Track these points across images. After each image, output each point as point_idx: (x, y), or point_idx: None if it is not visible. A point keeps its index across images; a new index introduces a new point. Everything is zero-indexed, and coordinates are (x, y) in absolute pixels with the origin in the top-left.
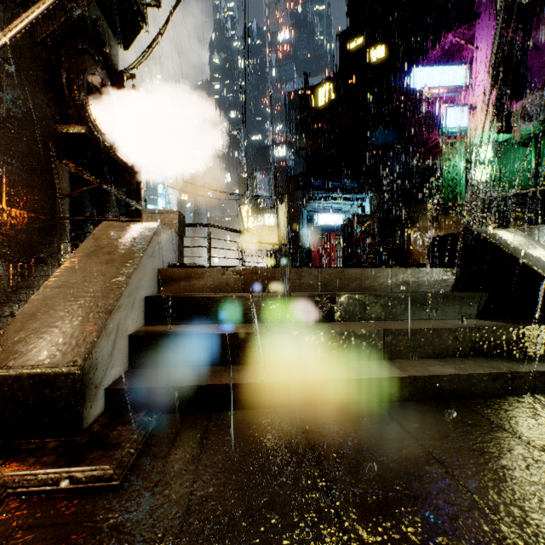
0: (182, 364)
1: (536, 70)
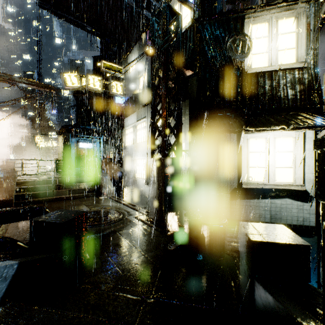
0: (27, 199)
1: None
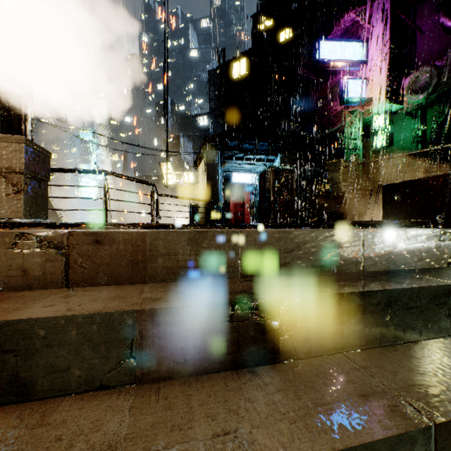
0: None
1: (420, 51)
